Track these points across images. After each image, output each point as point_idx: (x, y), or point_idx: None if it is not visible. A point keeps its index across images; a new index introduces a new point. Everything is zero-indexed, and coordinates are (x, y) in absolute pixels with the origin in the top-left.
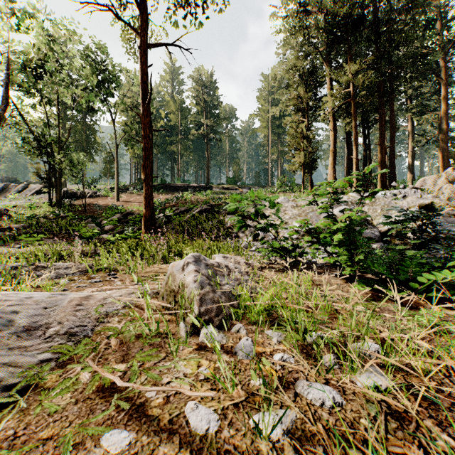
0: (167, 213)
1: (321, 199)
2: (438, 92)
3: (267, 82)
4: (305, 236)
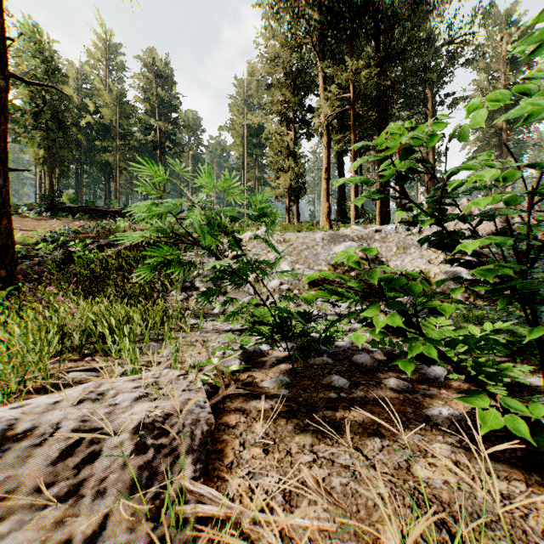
0: (72, 248)
1: (317, 232)
2: None
3: (242, 88)
4: (376, 305)
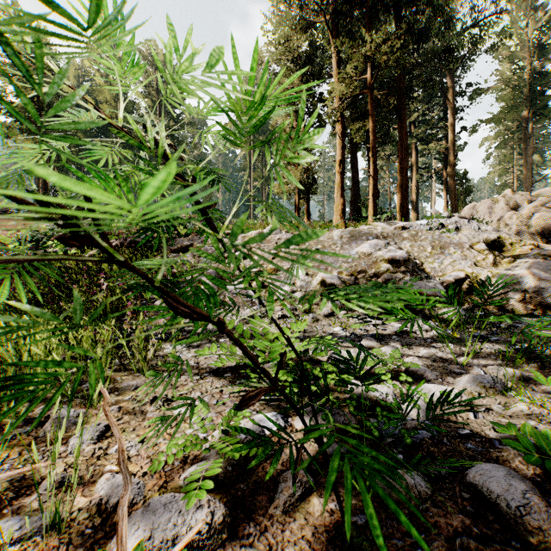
0: (50, 248)
1: (333, 230)
2: (444, 119)
3: None
4: None
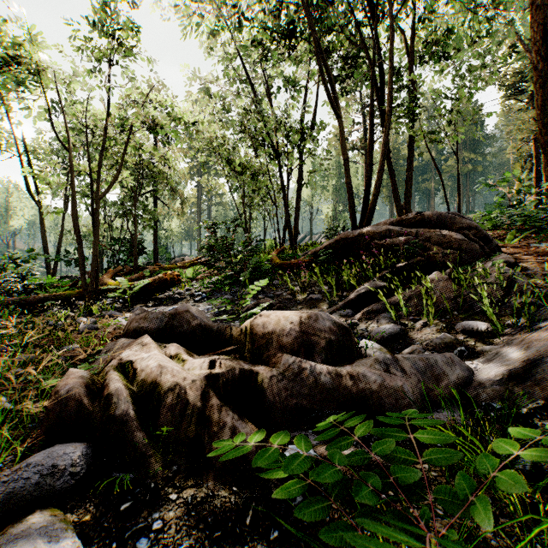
0: None
1: None
2: None
3: None
4: None
